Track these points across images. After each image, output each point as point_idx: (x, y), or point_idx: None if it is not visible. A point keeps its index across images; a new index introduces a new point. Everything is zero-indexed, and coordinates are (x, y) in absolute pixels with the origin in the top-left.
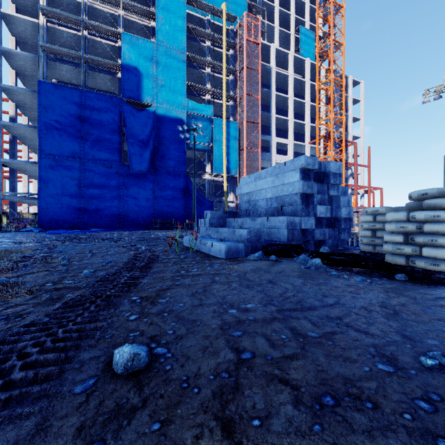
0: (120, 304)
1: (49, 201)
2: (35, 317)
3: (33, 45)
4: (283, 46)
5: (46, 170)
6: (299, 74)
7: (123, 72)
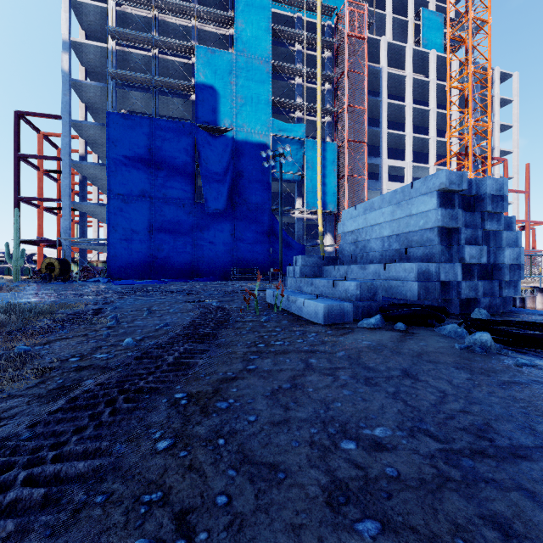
0: (152, 409)
1: (118, 248)
2: (14, 428)
3: (103, 74)
4: (397, 40)
5: (115, 212)
6: (420, 73)
7: (197, 93)
